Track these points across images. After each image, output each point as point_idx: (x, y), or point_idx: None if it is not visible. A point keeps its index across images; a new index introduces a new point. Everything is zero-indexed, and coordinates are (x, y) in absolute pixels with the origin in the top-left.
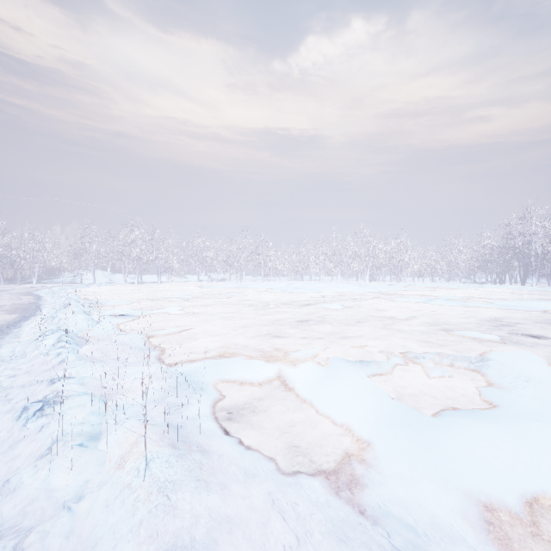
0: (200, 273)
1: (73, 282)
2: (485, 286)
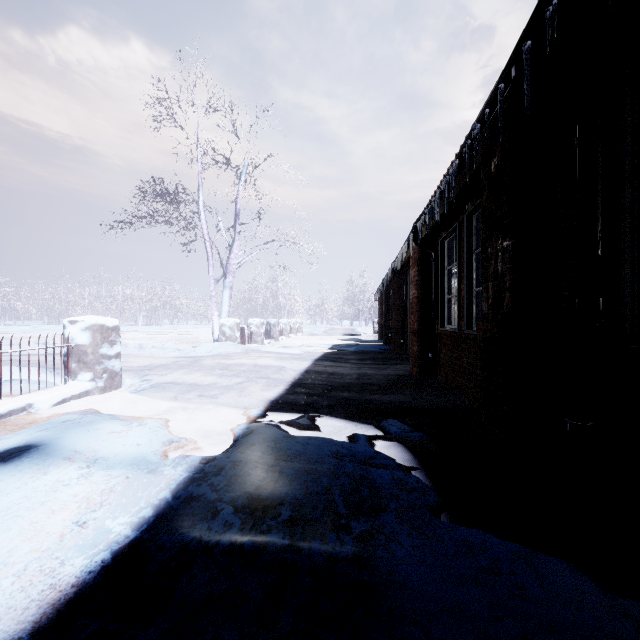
0: None
1: None
2: None
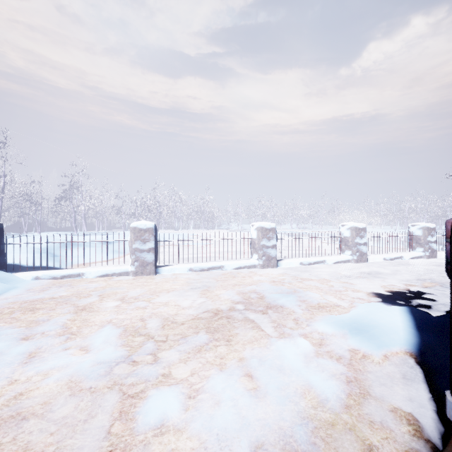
0: (292, 223)
1: (229, 229)
2: None
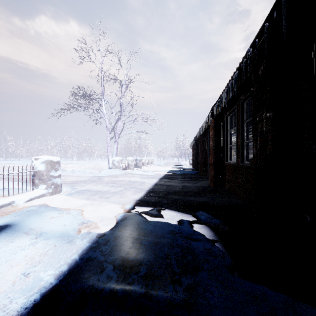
0: None
1: None
2: None
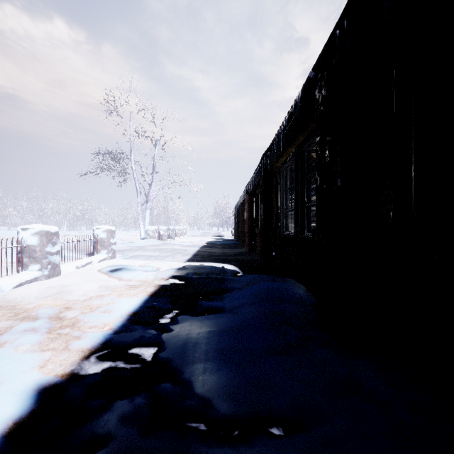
0: None
1: None
2: (131, 231)
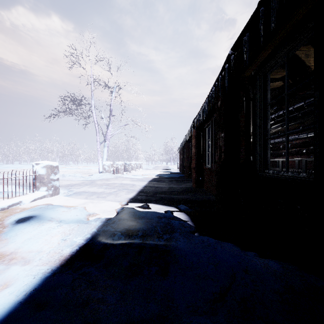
0: None
1: None
2: None
